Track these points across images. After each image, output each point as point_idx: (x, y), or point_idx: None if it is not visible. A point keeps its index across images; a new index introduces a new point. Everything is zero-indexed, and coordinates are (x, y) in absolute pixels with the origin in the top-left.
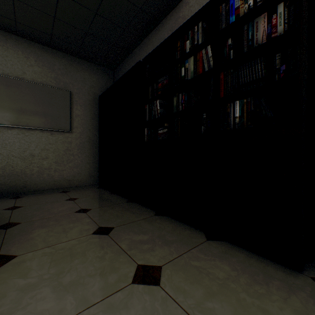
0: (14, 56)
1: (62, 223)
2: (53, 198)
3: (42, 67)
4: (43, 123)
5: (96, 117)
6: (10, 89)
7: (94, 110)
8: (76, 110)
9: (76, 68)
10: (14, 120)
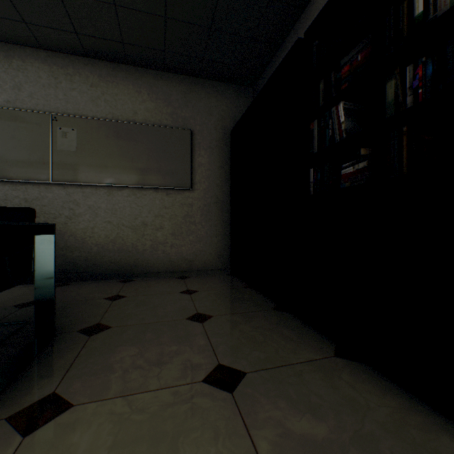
0: (124, 93)
1: (162, 339)
2: (166, 286)
3: (155, 102)
4: (156, 179)
5: (226, 165)
6: (119, 137)
7: (223, 154)
8: (199, 157)
9: (199, 94)
10: (124, 177)
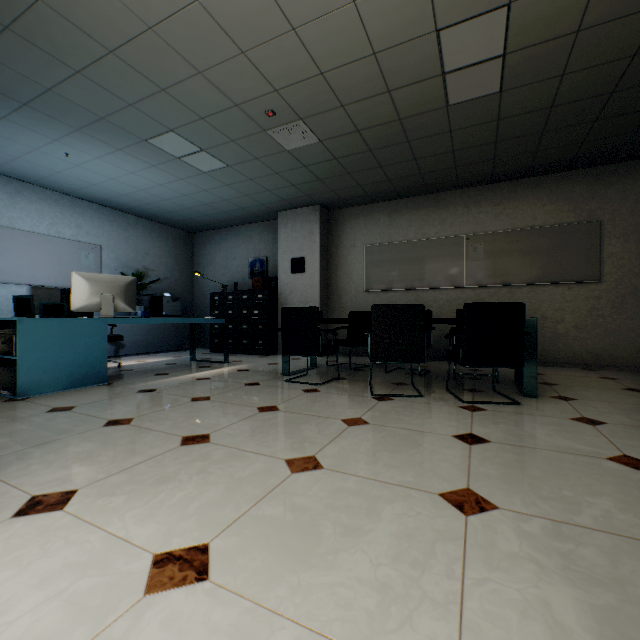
0: (523, 203)
1: (607, 393)
2: (577, 373)
3: (554, 203)
4: (556, 275)
5: None
6: (519, 243)
7: None
8: (607, 247)
9: (607, 181)
10: (523, 277)
